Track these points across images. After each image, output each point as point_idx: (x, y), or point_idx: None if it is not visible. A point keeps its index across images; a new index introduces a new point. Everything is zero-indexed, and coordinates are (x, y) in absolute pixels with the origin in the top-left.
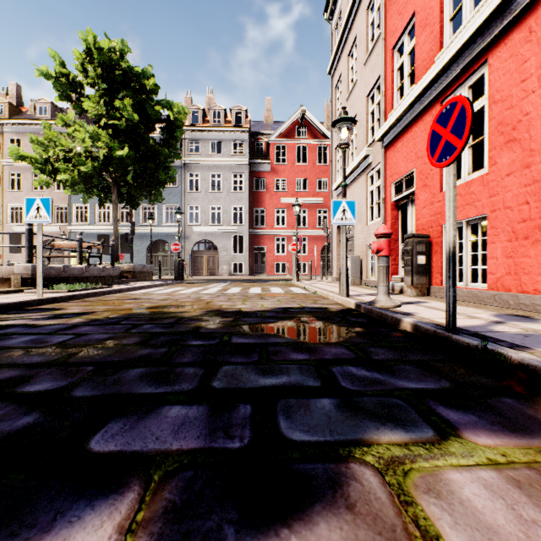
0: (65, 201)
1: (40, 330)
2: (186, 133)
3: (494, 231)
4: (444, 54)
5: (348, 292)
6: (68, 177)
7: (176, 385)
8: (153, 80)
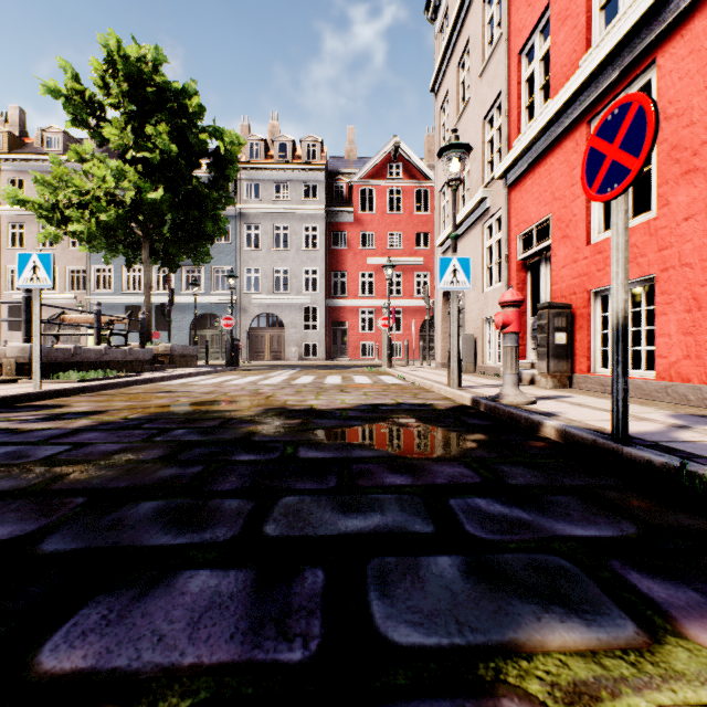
0: (82, 262)
1: (25, 438)
2: (242, 173)
3: (666, 297)
4: (593, 54)
5: (460, 383)
6: (83, 229)
7: (207, 532)
8: (197, 100)
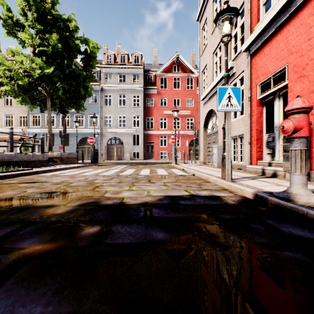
0: (26, 112)
1: None
2: (103, 69)
3: None
4: None
5: (231, 177)
6: (10, 89)
7: None
8: (74, 23)
